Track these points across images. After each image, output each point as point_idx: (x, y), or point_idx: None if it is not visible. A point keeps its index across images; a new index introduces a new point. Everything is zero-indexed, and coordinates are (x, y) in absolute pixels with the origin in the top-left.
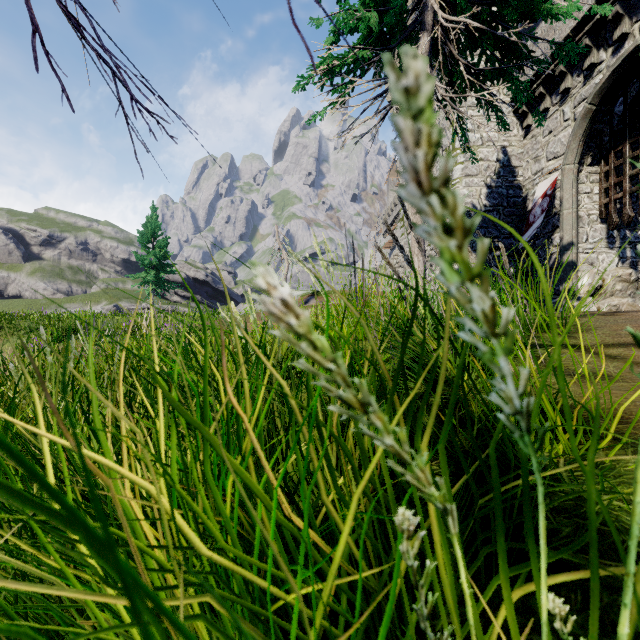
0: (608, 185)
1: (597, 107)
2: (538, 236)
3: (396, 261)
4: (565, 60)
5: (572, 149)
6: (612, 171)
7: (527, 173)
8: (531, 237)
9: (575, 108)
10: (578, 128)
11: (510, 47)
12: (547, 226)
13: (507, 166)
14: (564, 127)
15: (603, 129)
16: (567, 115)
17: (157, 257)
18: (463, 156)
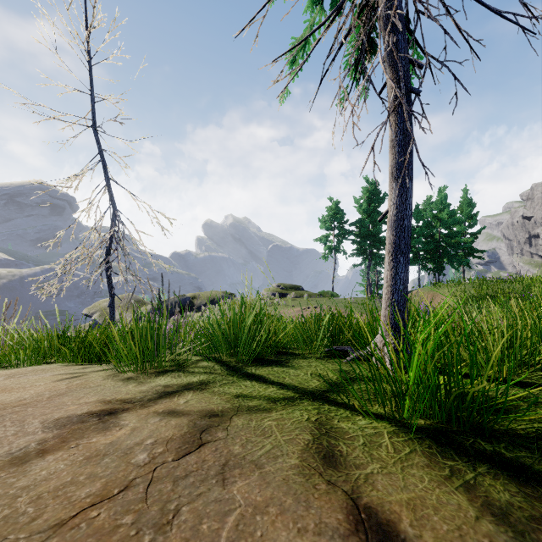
0: None
1: None
2: None
3: None
4: None
5: None
6: None
7: None
8: None
9: None
10: None
11: None
12: None
13: None
14: None
15: None
16: None
17: None
18: None
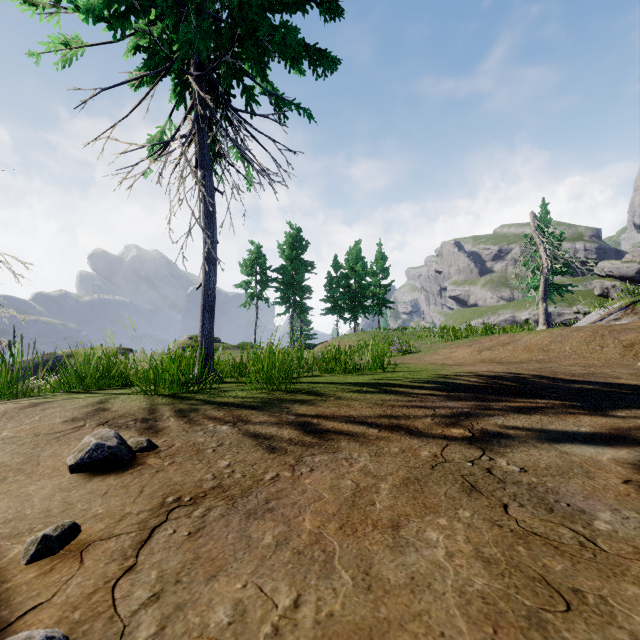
0: None
1: None
2: None
3: None
4: None
5: None
6: None
7: None
8: None
9: None
10: None
11: None
12: None
13: None
14: None
15: None
16: None
17: None
18: None
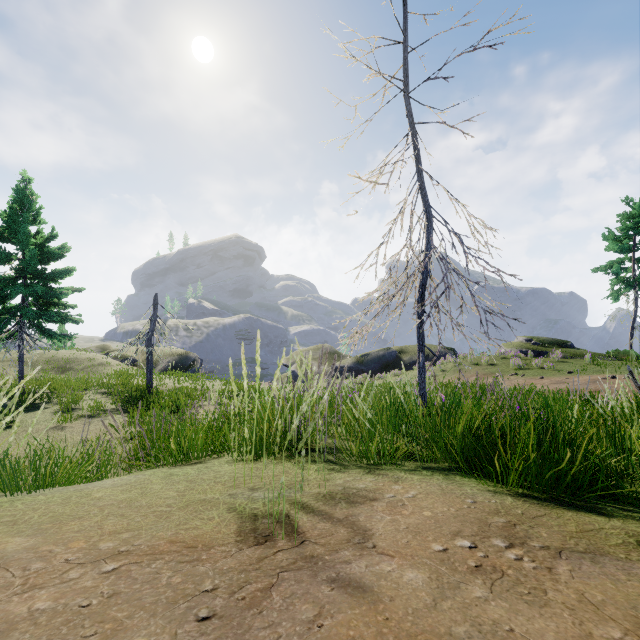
0: None
1: None
2: None
3: None
4: None
5: None
6: None
7: None
8: None
9: None
10: None
11: None
12: None
13: None
14: None
15: None
16: None
17: None
18: None
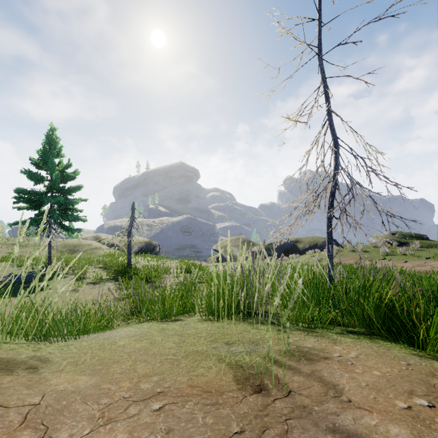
0: None
1: None
2: None
3: None
4: None
5: None
6: None
7: None
8: None
9: None
10: None
11: None
12: None
13: None
14: None
15: None
16: None
17: None
18: None
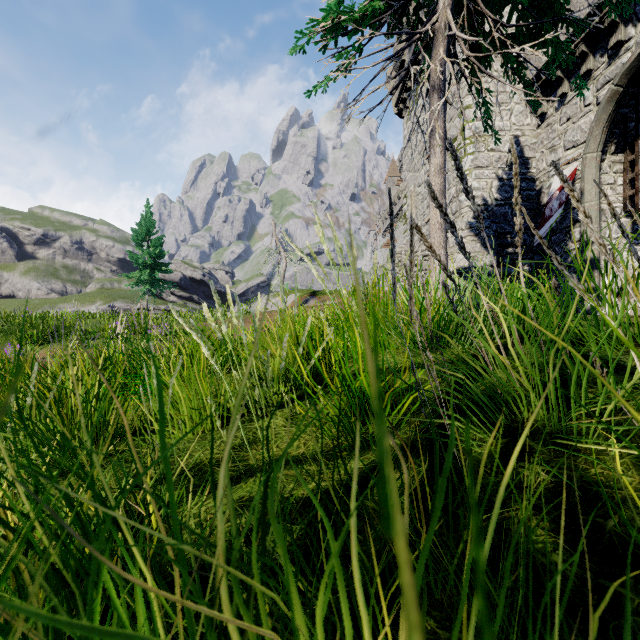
0: (634, 175)
1: (624, 89)
2: (554, 231)
3: (398, 260)
4: (587, 39)
5: (595, 136)
6: (639, 160)
7: (541, 164)
8: (546, 233)
9: (598, 91)
10: (602, 112)
11: (544, 5)
12: (565, 221)
13: (520, 157)
14: (585, 113)
15: (628, 114)
16: (588, 99)
17: (152, 256)
18: (473, 146)
